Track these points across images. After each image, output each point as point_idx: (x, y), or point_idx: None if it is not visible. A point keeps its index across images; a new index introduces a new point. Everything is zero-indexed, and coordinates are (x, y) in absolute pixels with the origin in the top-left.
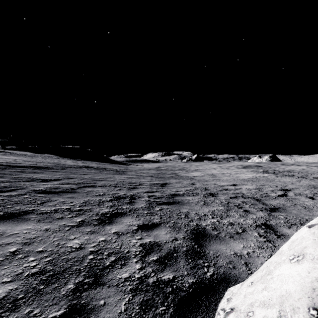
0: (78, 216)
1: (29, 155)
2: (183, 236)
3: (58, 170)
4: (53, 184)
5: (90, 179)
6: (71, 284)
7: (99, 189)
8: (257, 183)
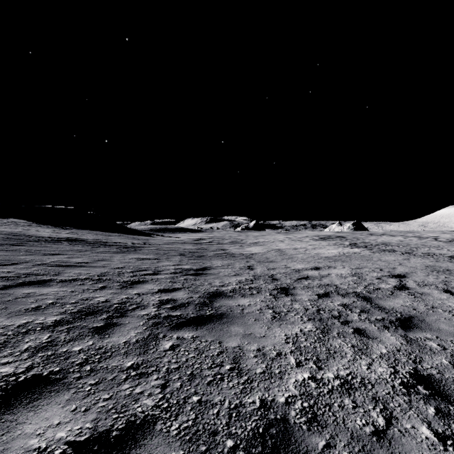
0: None
1: None
2: None
3: (4, 246)
4: None
5: (55, 265)
6: None
7: (52, 288)
8: (350, 264)
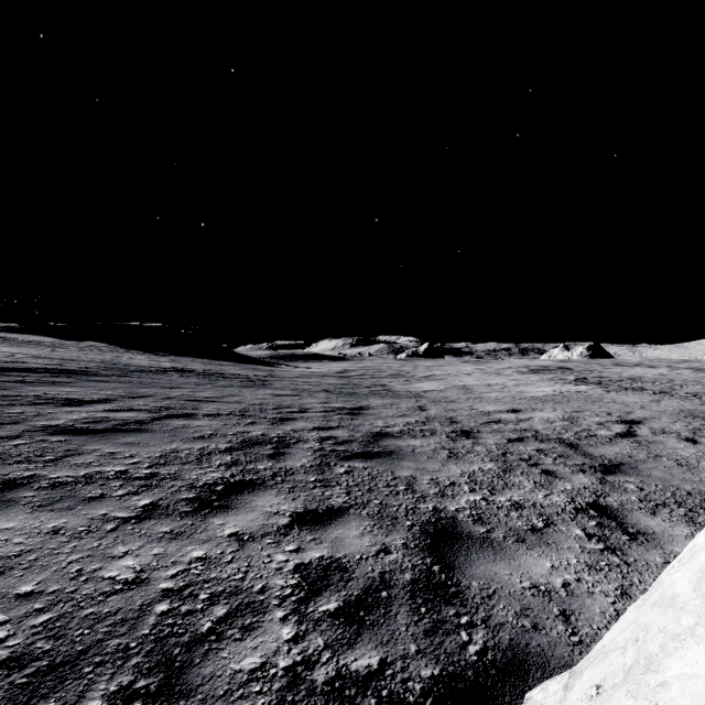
0: (143, 493)
1: (48, 343)
2: (404, 542)
3: (112, 377)
4: (94, 410)
5: (185, 399)
6: (96, 699)
7: (203, 421)
8: (565, 407)
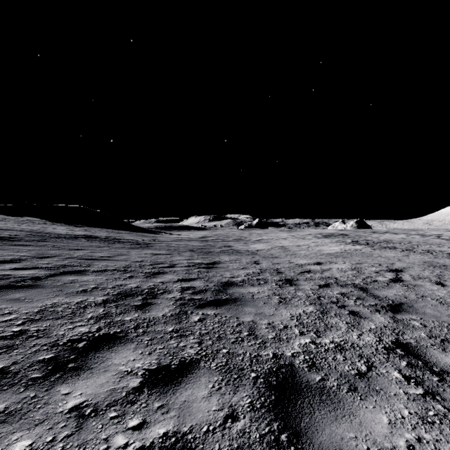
0: None
1: None
2: (250, 400)
3: (32, 242)
4: (0, 269)
5: (83, 258)
6: None
7: (90, 277)
8: (350, 260)
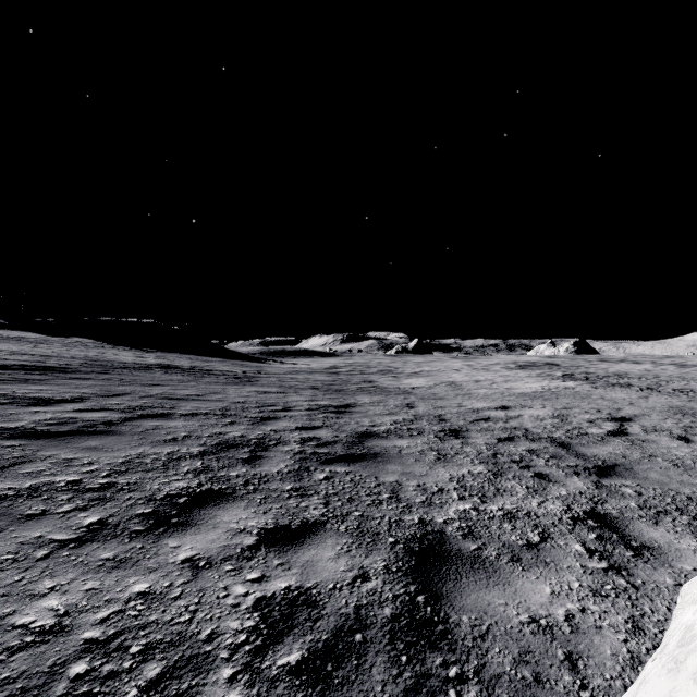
0: (92, 508)
1: (31, 339)
2: (385, 564)
3: (91, 374)
4: (62, 410)
5: (164, 397)
6: None
7: (178, 422)
8: (554, 403)
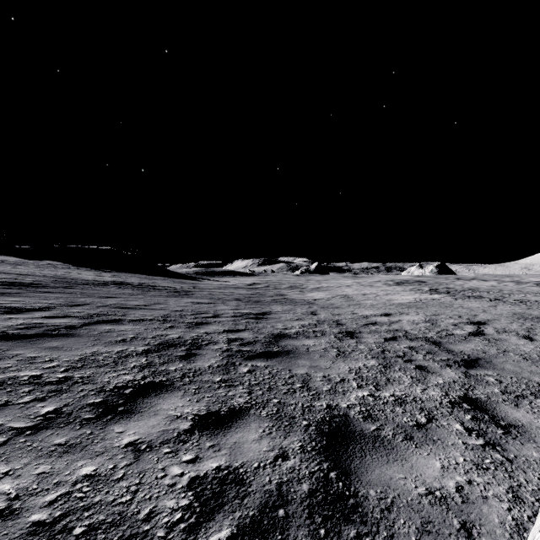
0: (49, 399)
1: (11, 262)
2: (301, 444)
3: (58, 289)
4: (31, 317)
5: (117, 307)
6: None
7: (127, 326)
8: (425, 311)
